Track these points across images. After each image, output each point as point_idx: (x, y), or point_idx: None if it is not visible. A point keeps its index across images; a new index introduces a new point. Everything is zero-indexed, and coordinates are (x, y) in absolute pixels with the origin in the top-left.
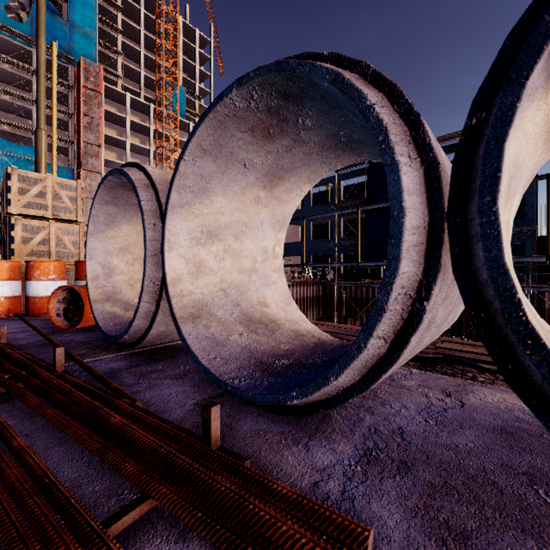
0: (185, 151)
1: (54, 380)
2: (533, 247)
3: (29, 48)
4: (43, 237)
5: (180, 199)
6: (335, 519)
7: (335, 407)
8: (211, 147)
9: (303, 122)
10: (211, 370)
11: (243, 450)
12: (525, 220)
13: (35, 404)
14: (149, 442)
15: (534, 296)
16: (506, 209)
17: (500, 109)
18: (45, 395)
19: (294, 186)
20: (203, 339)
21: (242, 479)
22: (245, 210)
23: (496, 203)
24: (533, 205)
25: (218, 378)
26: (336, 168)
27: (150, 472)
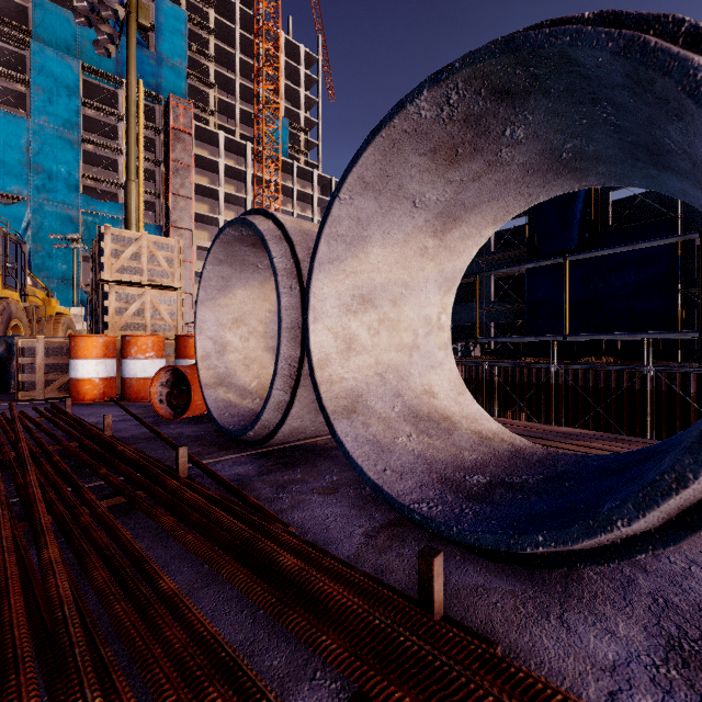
0: (341, 187)
1: (186, 492)
2: None
3: (115, 89)
4: (138, 307)
5: (330, 253)
6: None
7: (608, 564)
8: (375, 179)
9: (512, 133)
10: (385, 488)
11: (466, 619)
12: None
13: (170, 525)
14: (350, 604)
15: None
16: None
17: None
18: (178, 512)
19: (472, 230)
20: (363, 442)
21: (511, 685)
22: (406, 265)
23: None
24: None
25: (397, 501)
26: (536, 200)
27: (364, 655)
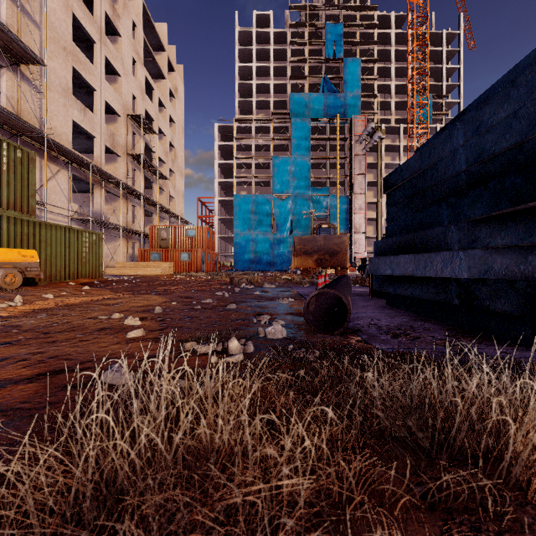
0: None
1: None
2: None
3: (324, 125)
4: None
5: None
6: None
7: None
8: None
9: None
10: None
11: None
12: None
13: None
14: None
15: None
16: None
17: None
18: None
19: None
20: None
21: None
22: None
23: None
24: None
25: None
26: None
27: None
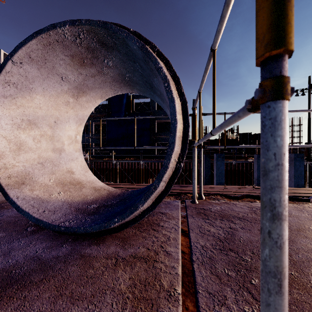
0: None
1: None
2: None
3: None
4: None
5: None
6: None
7: None
8: None
9: None
10: None
11: None
12: None
13: None
14: None
15: None
16: (32, 130)
17: None
18: None
19: None
20: None
21: None
22: None
23: None
24: None
25: None
26: None
27: None
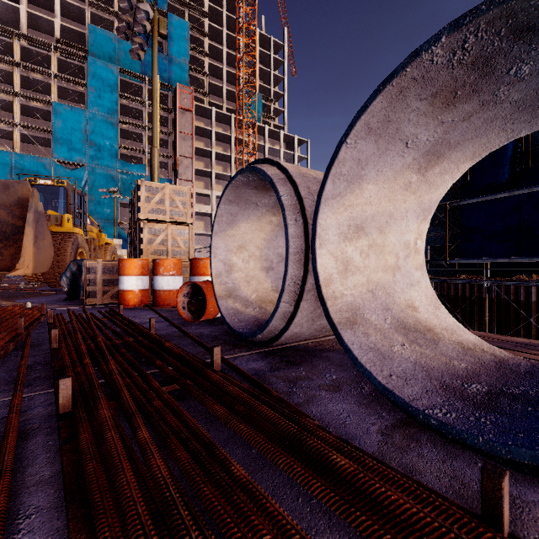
0: (349, 133)
1: (229, 385)
2: None
3: (140, 84)
4: (162, 238)
5: (333, 190)
6: None
7: None
8: (378, 124)
9: (517, 71)
10: (396, 393)
11: (517, 534)
12: None
13: (222, 413)
14: (422, 516)
15: None
16: None
17: None
18: (224, 402)
19: (451, 166)
20: (367, 349)
21: None
22: (392, 198)
23: None
24: None
25: (411, 405)
26: (517, 135)
27: None
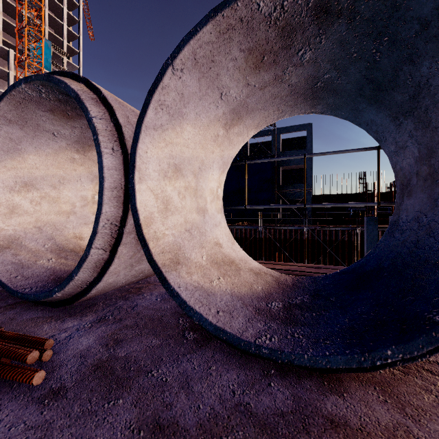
0: None
1: None
2: (310, 201)
3: None
4: None
5: None
6: (33, 339)
7: (86, 295)
8: (16, 118)
9: None
10: (8, 285)
11: (12, 328)
12: (306, 184)
13: None
14: None
15: (309, 232)
16: (177, 180)
17: (135, 134)
18: None
19: None
20: (8, 263)
21: None
22: (61, 166)
23: (134, 178)
24: (310, 175)
25: (12, 289)
26: None
27: None
